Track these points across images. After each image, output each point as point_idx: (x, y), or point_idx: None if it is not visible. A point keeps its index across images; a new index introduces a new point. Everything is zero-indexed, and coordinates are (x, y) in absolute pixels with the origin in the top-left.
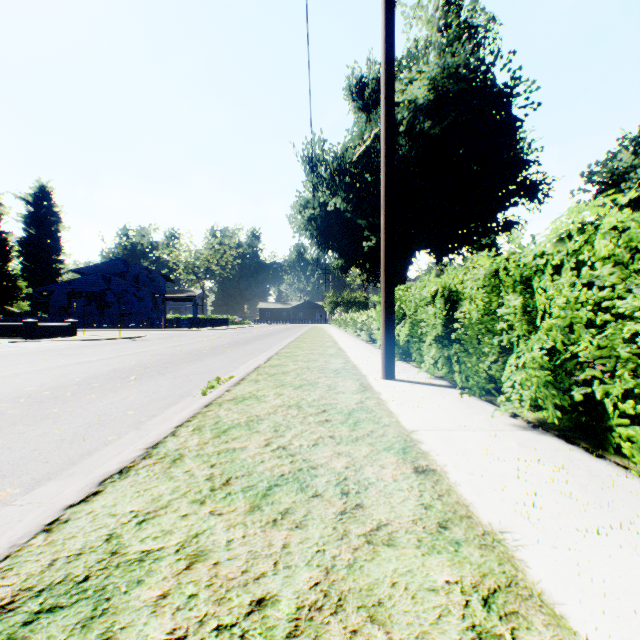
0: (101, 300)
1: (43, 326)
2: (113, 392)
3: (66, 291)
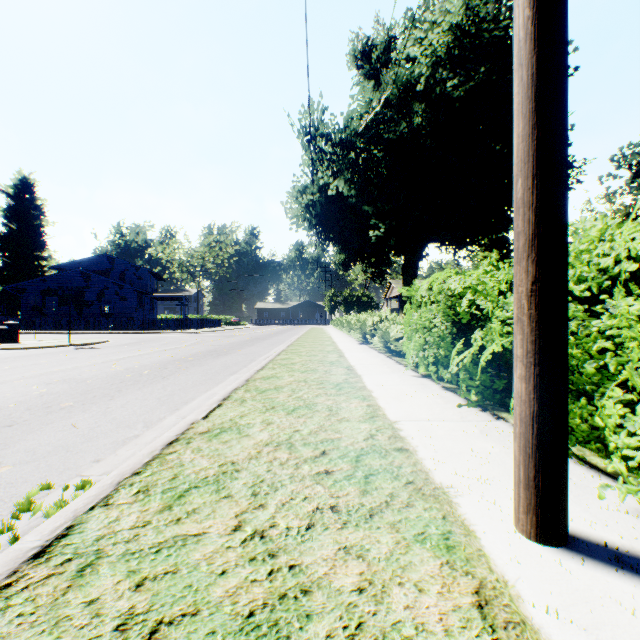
0: (79, 299)
1: None
2: None
3: (40, 289)
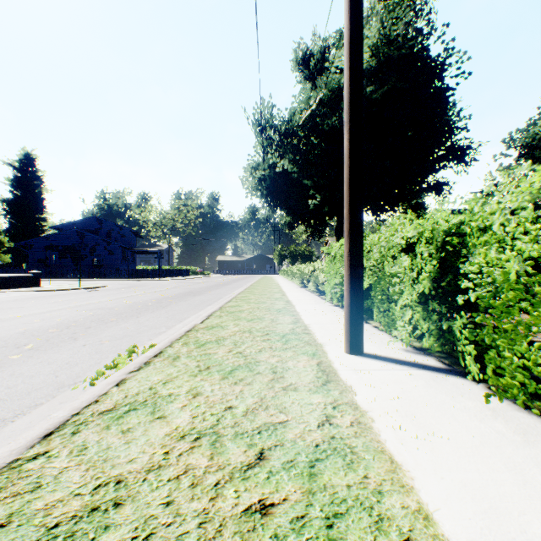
0: (75, 253)
1: (4, 277)
2: None
3: (44, 245)
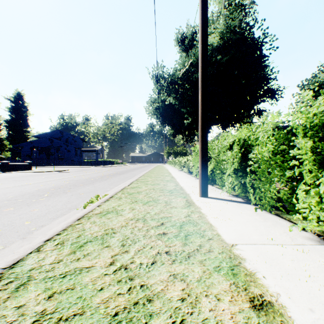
0: (48, 151)
1: (12, 164)
2: (26, 206)
3: (30, 146)
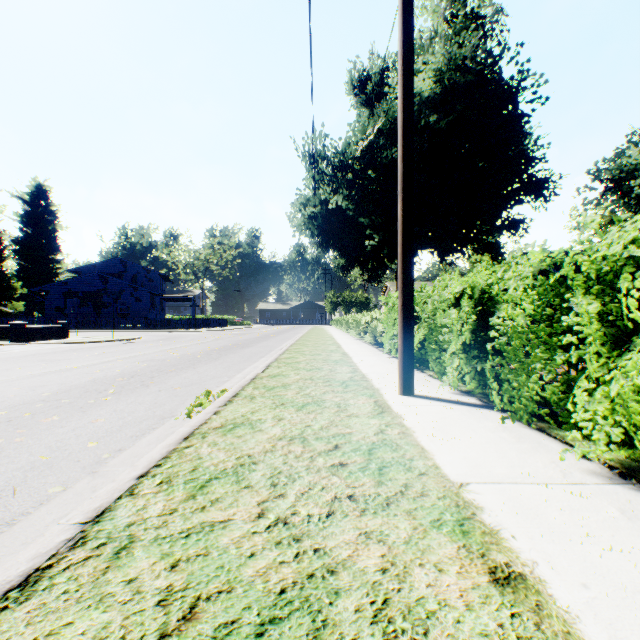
0: (97, 300)
1: (32, 328)
2: (81, 412)
3: (62, 291)
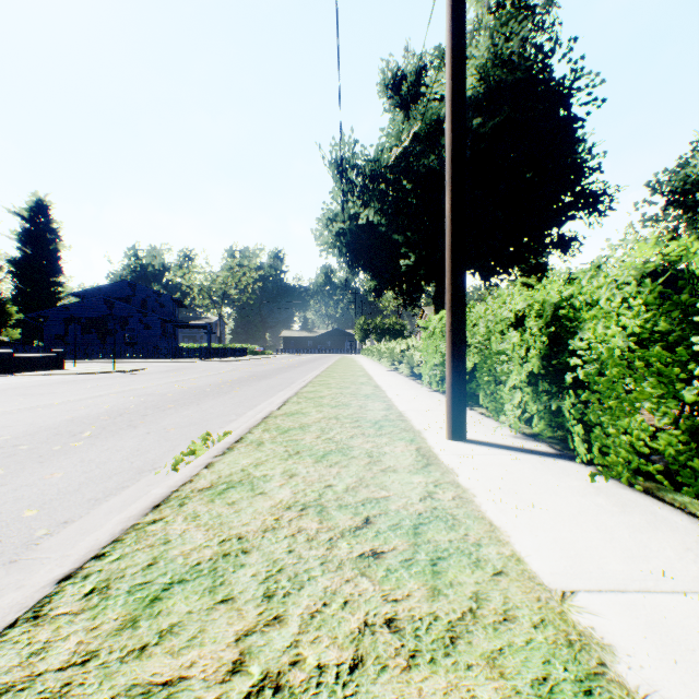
0: (102, 327)
1: (21, 357)
2: (37, 463)
3: (62, 317)
